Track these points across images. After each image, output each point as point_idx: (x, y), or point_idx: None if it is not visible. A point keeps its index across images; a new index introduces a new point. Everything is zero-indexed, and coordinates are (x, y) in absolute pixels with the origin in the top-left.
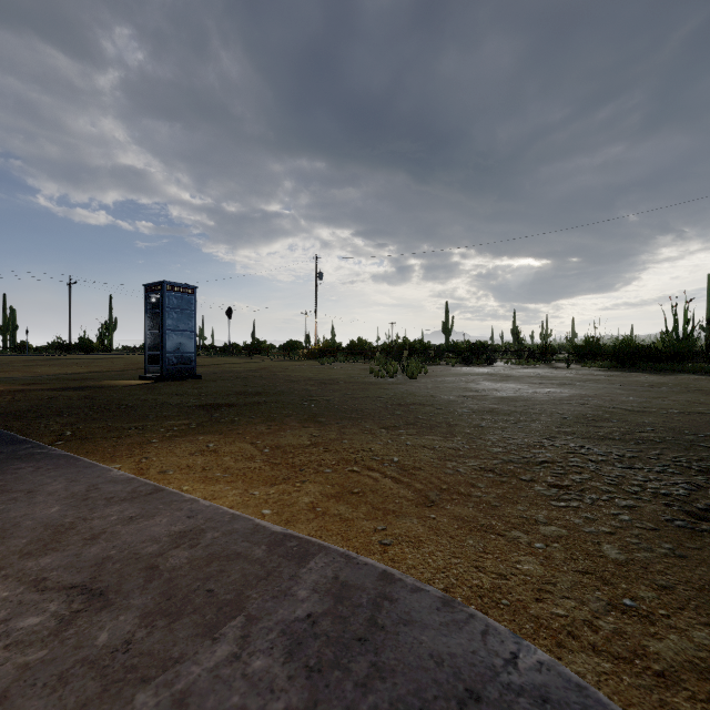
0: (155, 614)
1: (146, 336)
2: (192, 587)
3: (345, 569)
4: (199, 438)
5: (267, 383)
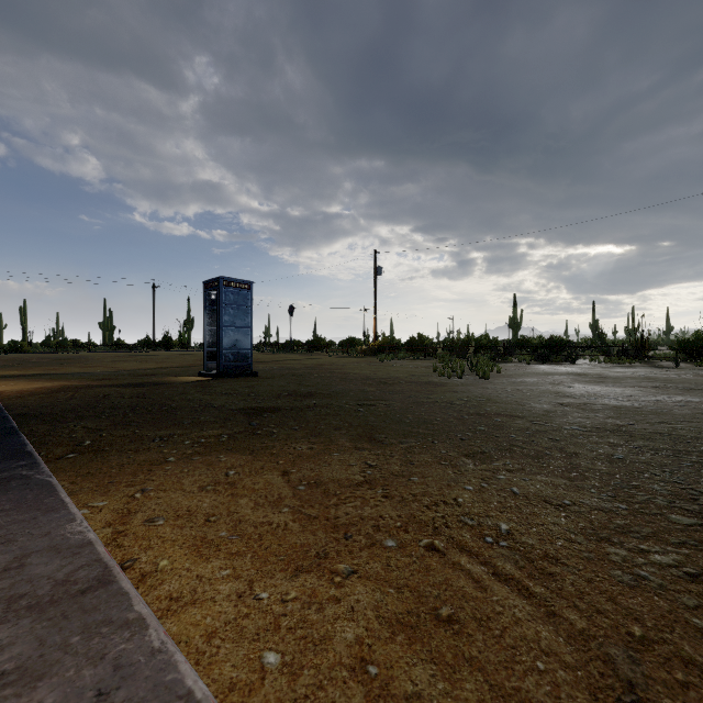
0: None
1: (206, 333)
2: None
3: None
4: (221, 460)
5: (322, 382)
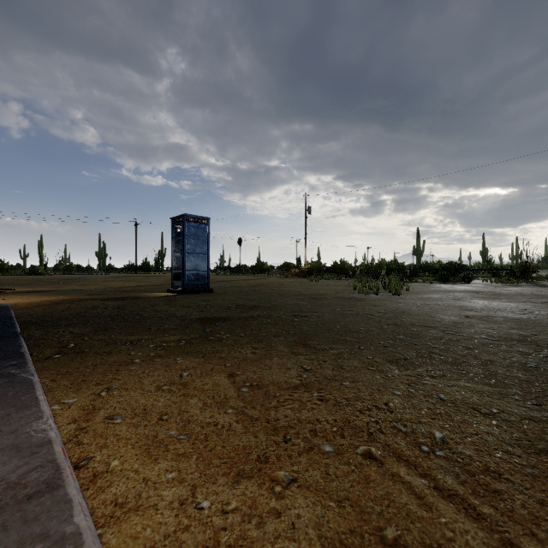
0: None
1: (173, 258)
2: None
3: None
4: (177, 362)
5: (264, 297)
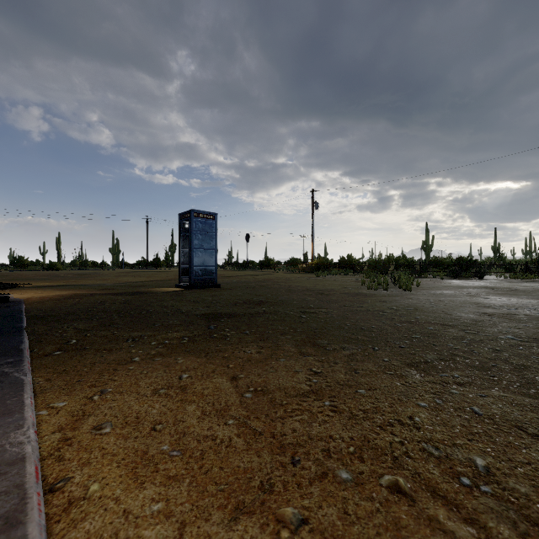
0: None
1: (181, 254)
2: None
3: None
4: (178, 362)
5: (271, 292)
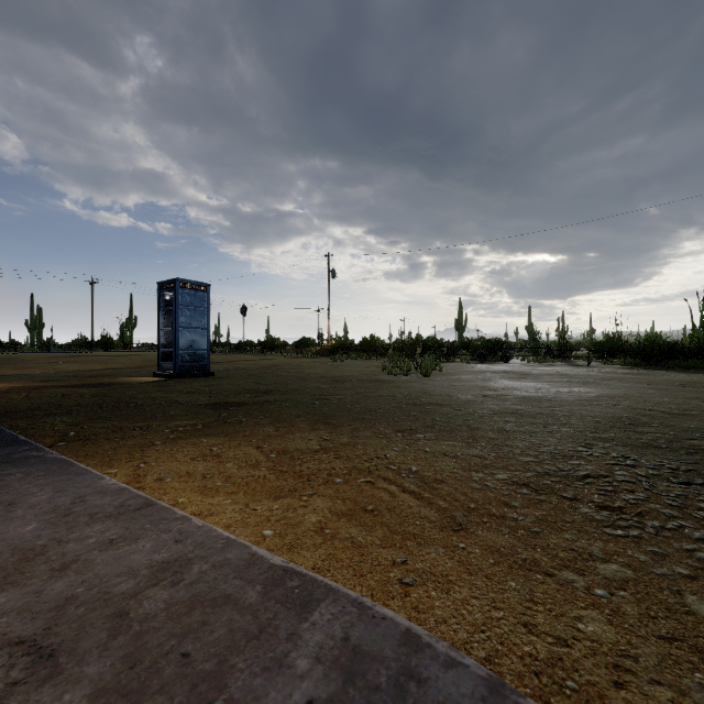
0: (111, 691)
1: (160, 334)
2: (164, 648)
3: (358, 625)
4: (203, 441)
5: (279, 380)
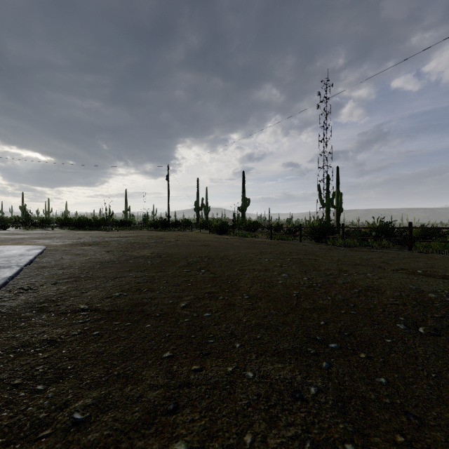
0: None
1: None
2: None
3: None
4: None
5: None
